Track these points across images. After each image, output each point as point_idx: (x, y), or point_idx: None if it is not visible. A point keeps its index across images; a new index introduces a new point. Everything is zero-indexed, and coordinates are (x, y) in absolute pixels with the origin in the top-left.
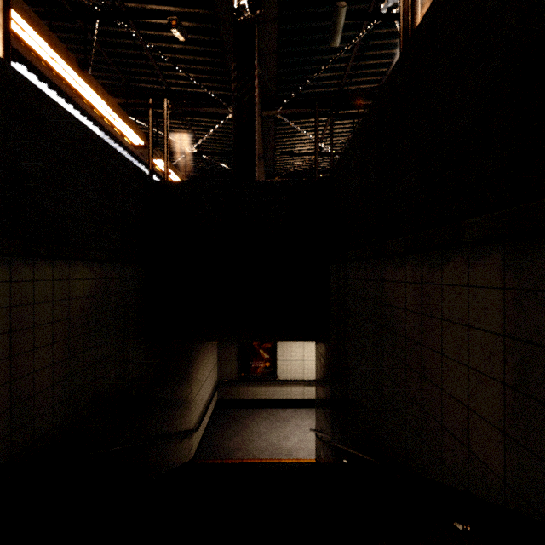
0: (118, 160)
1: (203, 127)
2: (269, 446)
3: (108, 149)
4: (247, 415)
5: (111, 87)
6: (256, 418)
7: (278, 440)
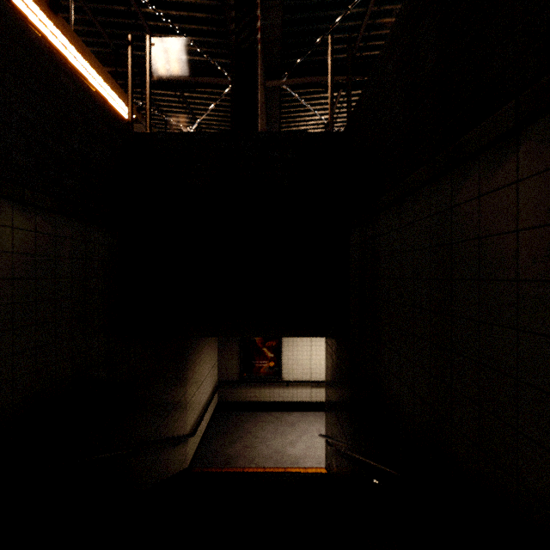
0: (77, 85)
1: (201, 105)
2: (273, 453)
3: (59, 64)
4: (249, 418)
5: (99, 54)
6: (260, 422)
7: (284, 447)
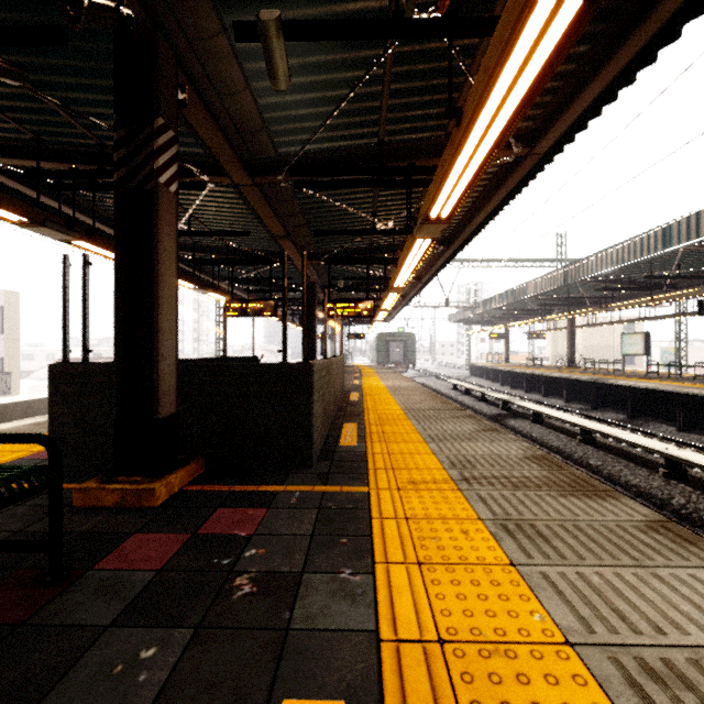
0: None
1: None
2: None
3: None
4: None
5: None
6: None
7: None
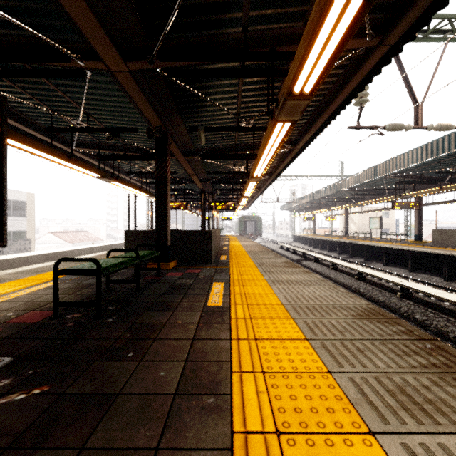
0: None
1: None
2: None
3: None
4: None
5: None
6: None
7: None
